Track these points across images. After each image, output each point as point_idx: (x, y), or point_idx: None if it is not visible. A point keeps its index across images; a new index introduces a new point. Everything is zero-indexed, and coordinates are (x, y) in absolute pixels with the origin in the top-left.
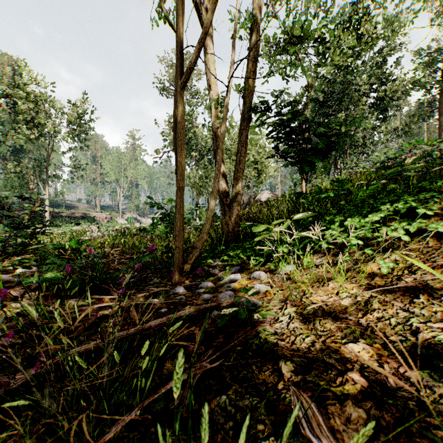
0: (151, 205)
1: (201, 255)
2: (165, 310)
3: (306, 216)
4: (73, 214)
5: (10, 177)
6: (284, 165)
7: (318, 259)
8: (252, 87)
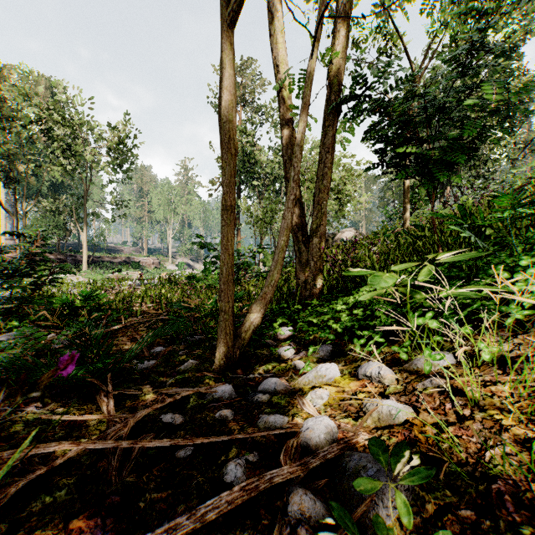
0: (200, 245)
1: (265, 318)
2: (188, 452)
3: (466, 255)
4: (115, 259)
5: (45, 216)
6: (401, 173)
7: (502, 344)
8: (344, 60)
